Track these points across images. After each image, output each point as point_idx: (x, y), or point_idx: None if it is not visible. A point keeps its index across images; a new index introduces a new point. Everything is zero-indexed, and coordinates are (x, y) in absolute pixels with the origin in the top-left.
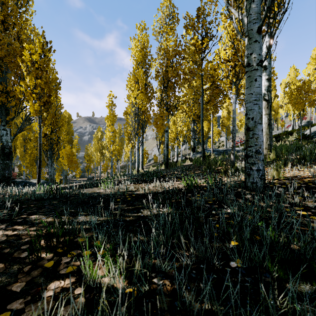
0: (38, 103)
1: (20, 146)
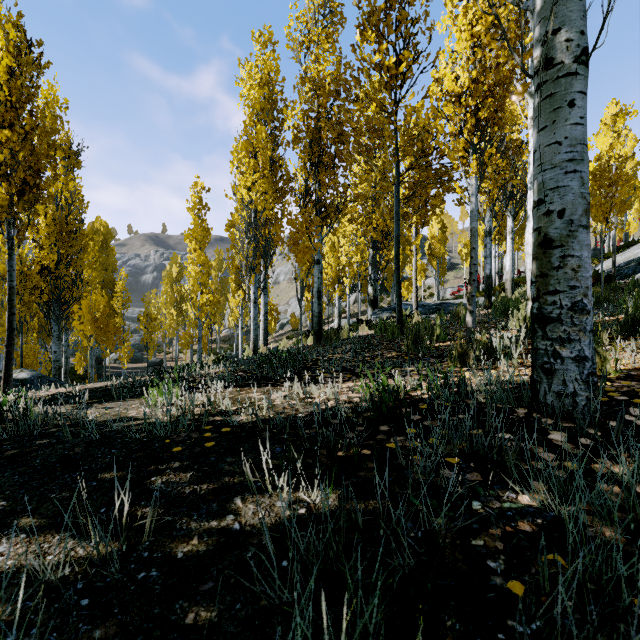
0: (5, 189)
1: None
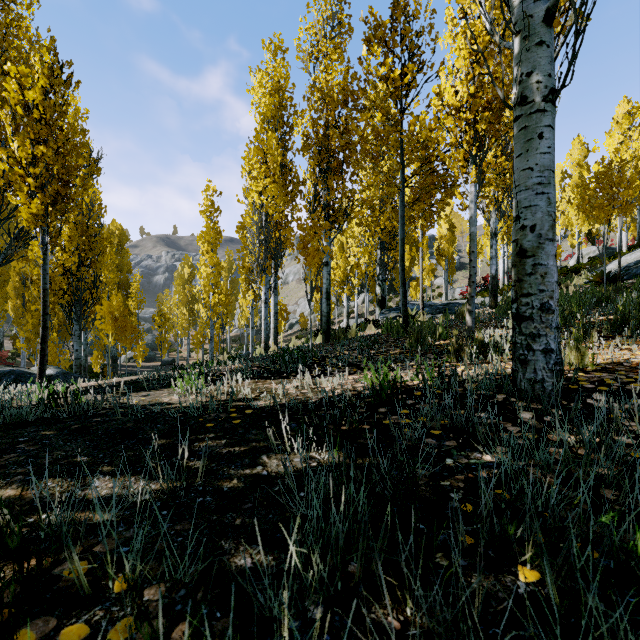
0: (40, 199)
1: (16, 295)
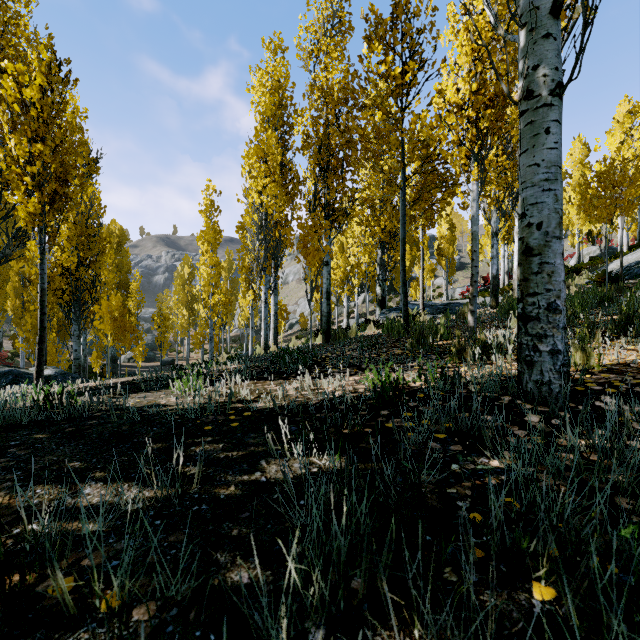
0: (38, 198)
1: (15, 295)
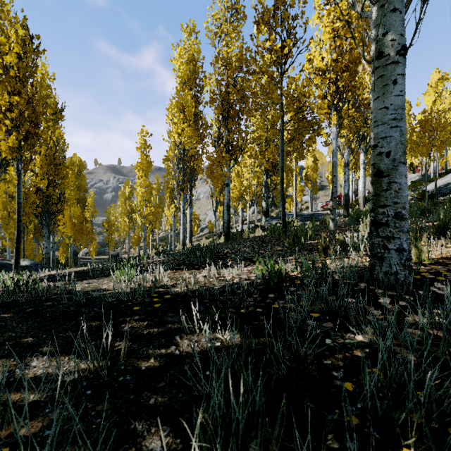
0: (15, 136)
1: (3, 207)
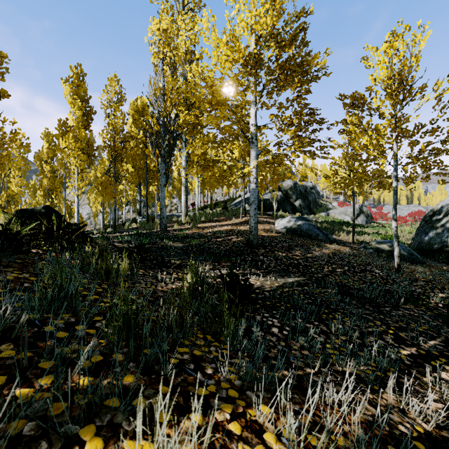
0: None
1: None
